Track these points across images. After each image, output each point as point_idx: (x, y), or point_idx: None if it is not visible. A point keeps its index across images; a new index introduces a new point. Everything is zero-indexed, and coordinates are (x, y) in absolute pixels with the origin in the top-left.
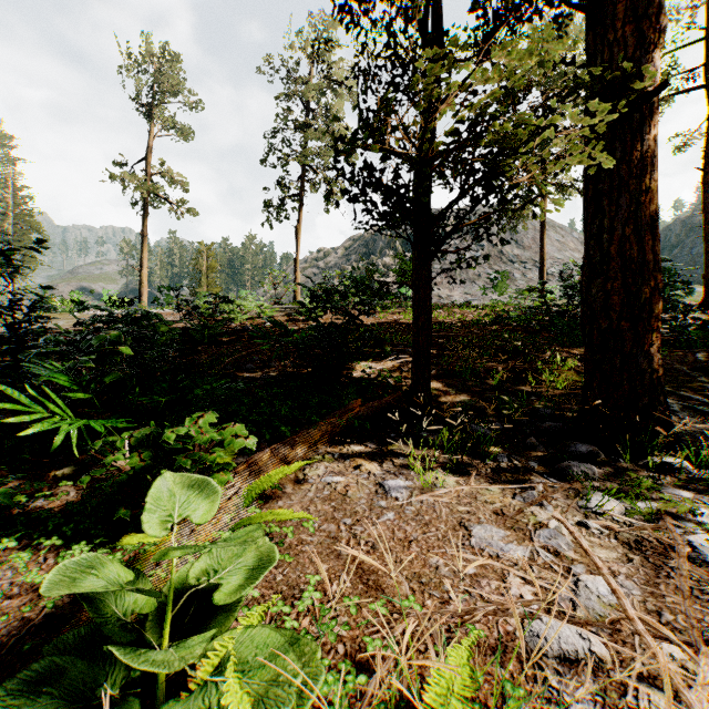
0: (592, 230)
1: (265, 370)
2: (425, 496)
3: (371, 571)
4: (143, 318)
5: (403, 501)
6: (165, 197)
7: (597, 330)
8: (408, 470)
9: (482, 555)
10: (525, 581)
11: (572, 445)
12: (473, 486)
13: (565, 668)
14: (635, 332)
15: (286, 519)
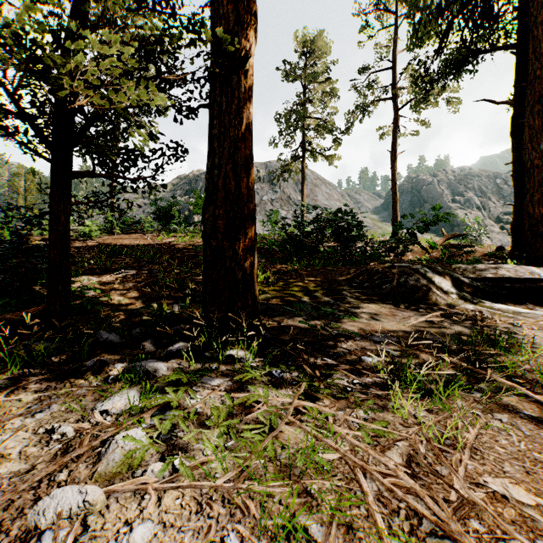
0: (207, 166)
1: None
2: None
3: None
4: None
5: None
6: None
7: (209, 248)
8: None
9: None
10: None
11: (174, 345)
12: None
13: None
14: (233, 250)
15: None
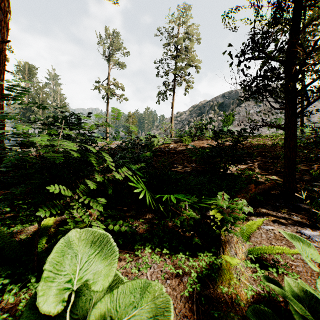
0: None
1: (184, 168)
2: None
3: None
4: (146, 145)
5: None
6: (115, 94)
7: None
8: (306, 225)
9: None
10: None
11: None
12: None
13: None
14: None
15: (291, 253)
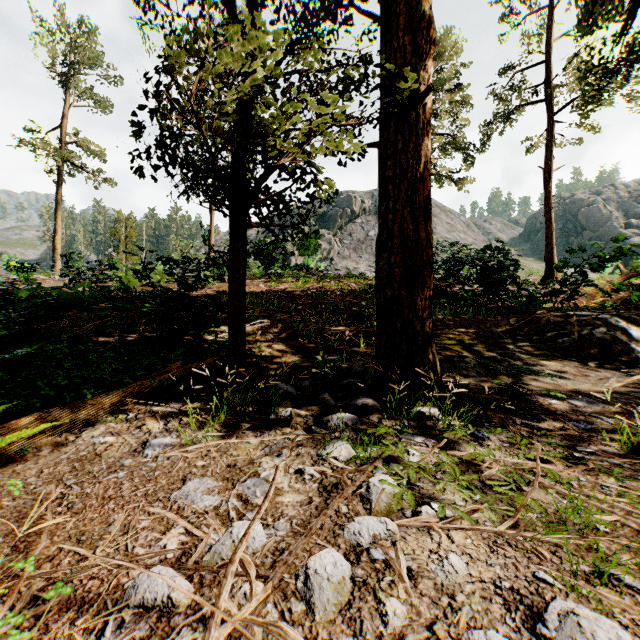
0: (380, 211)
1: (124, 334)
2: (175, 452)
3: (39, 532)
4: None
5: (151, 458)
6: (81, 166)
7: (384, 298)
8: (188, 427)
9: (171, 508)
10: (188, 530)
11: (355, 399)
12: (226, 441)
13: (135, 617)
14: (411, 300)
15: None
